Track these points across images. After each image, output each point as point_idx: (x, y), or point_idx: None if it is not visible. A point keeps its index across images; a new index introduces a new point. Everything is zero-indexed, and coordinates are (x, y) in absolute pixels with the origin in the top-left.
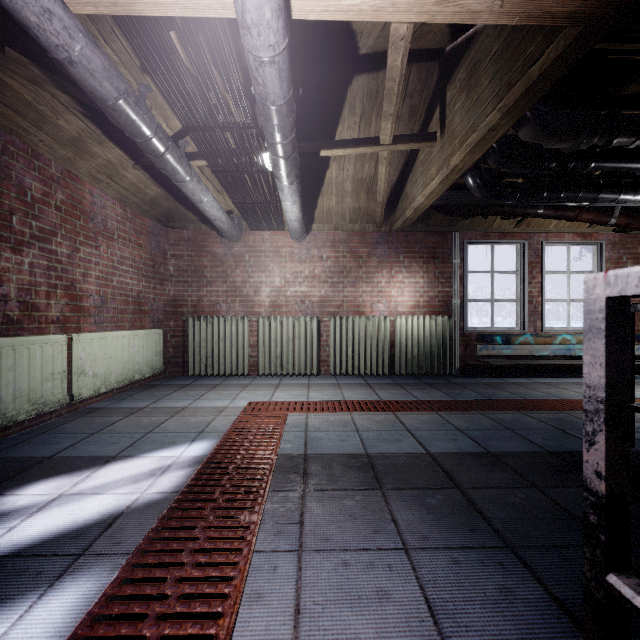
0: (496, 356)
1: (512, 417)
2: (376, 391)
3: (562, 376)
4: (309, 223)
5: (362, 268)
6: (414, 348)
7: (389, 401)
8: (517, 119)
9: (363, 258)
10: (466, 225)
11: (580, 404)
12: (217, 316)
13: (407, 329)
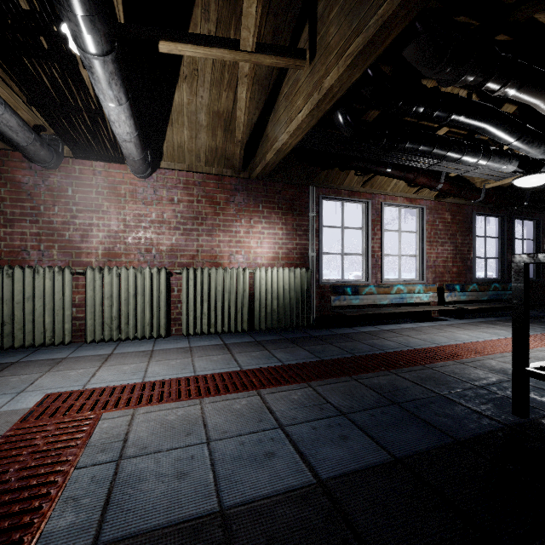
0: (346, 306)
1: (387, 381)
2: (235, 355)
3: (397, 322)
4: (157, 159)
5: (219, 215)
6: (274, 301)
7: (251, 370)
8: (418, 12)
9: (220, 204)
10: (321, 180)
11: (432, 354)
12: (21, 267)
13: (267, 282)
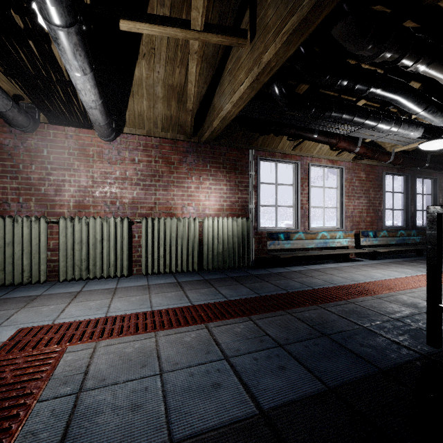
0: (279, 249)
1: (317, 314)
2: (186, 292)
3: (322, 262)
4: (120, 125)
5: (173, 173)
6: (219, 246)
7: (200, 306)
8: None
9: (174, 164)
10: (259, 144)
11: (353, 290)
12: (2, 217)
13: (213, 229)
